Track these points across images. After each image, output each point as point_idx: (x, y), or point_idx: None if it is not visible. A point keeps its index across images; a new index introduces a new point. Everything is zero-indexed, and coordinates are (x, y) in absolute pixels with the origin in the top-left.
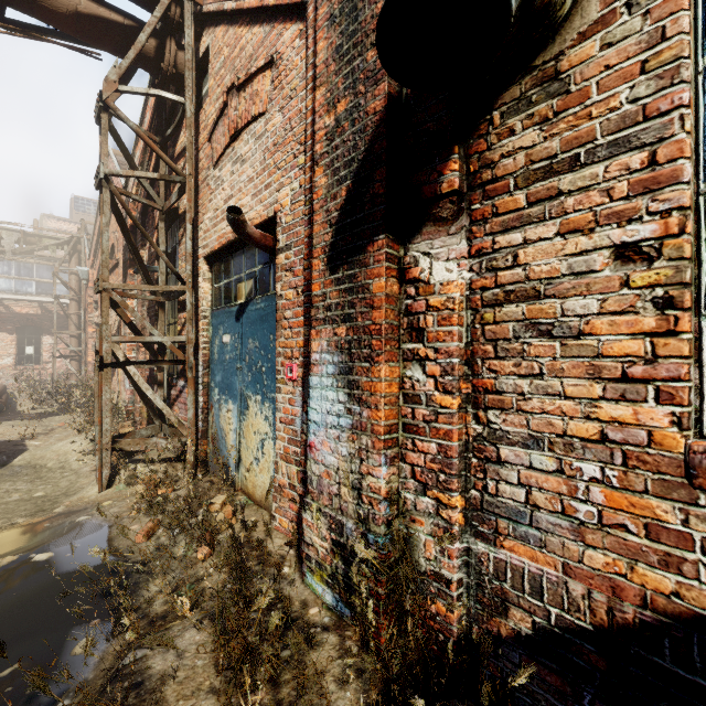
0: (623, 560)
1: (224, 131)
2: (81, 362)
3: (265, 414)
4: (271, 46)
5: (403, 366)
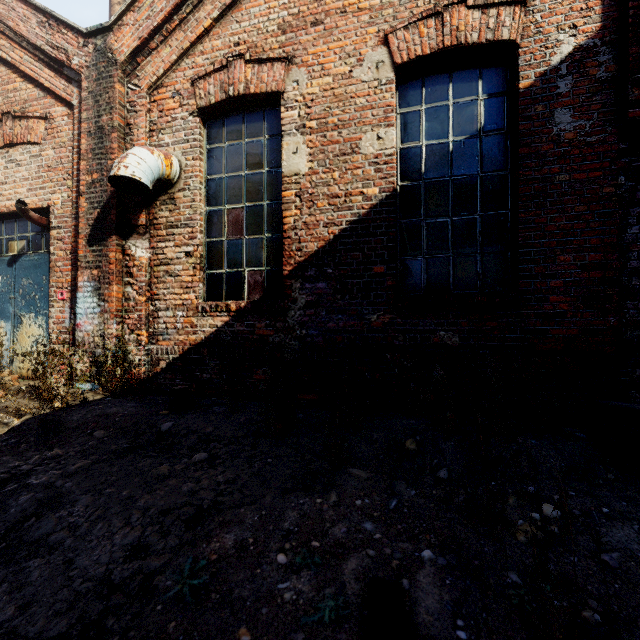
0: (187, 336)
1: None
2: None
3: (39, 323)
4: (45, 107)
5: (124, 287)
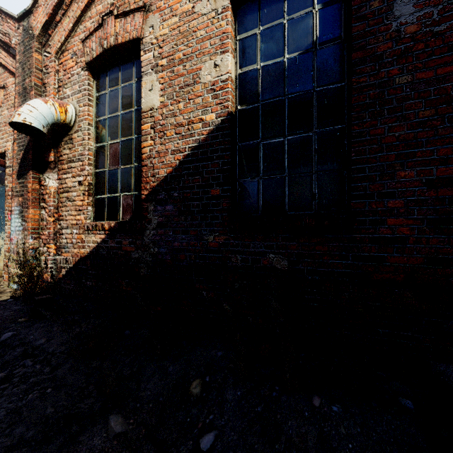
0: (79, 249)
1: None
2: None
3: (2, 236)
4: (4, 80)
5: (41, 210)
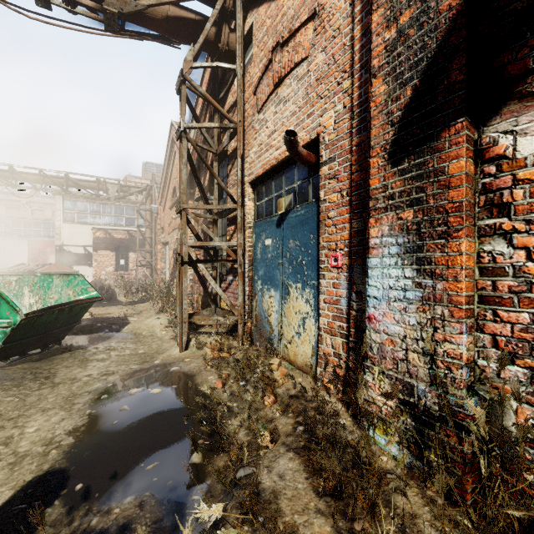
0: None
1: (268, 83)
2: (152, 269)
3: (305, 297)
4: (313, 2)
5: (479, 242)
